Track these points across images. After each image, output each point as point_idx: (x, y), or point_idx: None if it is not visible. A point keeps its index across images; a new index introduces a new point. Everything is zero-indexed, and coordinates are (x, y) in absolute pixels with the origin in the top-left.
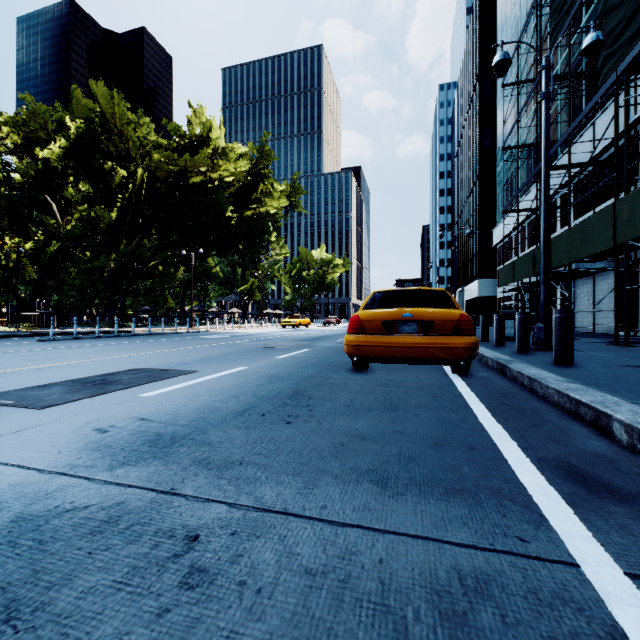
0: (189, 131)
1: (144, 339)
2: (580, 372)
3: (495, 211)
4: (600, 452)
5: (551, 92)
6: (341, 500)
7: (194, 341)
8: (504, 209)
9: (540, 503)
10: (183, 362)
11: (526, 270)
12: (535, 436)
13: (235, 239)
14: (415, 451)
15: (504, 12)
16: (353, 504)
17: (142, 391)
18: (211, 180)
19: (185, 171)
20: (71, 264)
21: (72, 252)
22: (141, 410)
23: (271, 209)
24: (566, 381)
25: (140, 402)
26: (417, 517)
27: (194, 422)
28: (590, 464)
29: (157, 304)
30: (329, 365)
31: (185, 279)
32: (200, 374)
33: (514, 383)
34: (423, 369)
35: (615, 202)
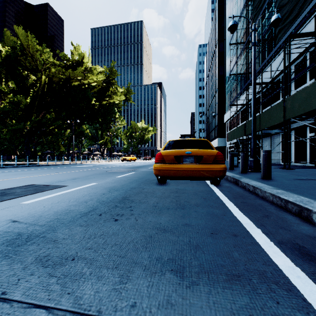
0: (71, 57)
1: (43, 167)
2: (277, 183)
3: (225, 106)
4: (311, 234)
5: (256, 42)
6: (148, 295)
7: (72, 168)
8: (230, 104)
9: (298, 285)
10: (60, 180)
11: (241, 133)
12: (269, 224)
13: (97, 116)
14: (199, 240)
15: (229, 11)
16: (158, 299)
17: (25, 200)
18: (84, 84)
19: (69, 78)
20: (4, 127)
21: (5, 120)
22: (16, 214)
23: (116, 101)
24: (274, 188)
25: (19, 208)
26: (211, 311)
27: (50, 222)
28: (311, 245)
29: (54, 149)
30: (145, 181)
31: (70, 136)
32: (68, 187)
33: (244, 189)
34: (195, 182)
35: (284, 100)
